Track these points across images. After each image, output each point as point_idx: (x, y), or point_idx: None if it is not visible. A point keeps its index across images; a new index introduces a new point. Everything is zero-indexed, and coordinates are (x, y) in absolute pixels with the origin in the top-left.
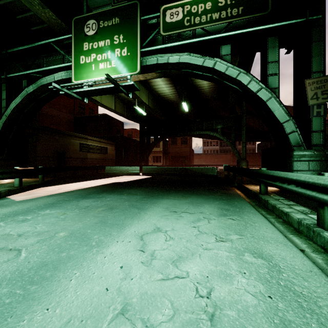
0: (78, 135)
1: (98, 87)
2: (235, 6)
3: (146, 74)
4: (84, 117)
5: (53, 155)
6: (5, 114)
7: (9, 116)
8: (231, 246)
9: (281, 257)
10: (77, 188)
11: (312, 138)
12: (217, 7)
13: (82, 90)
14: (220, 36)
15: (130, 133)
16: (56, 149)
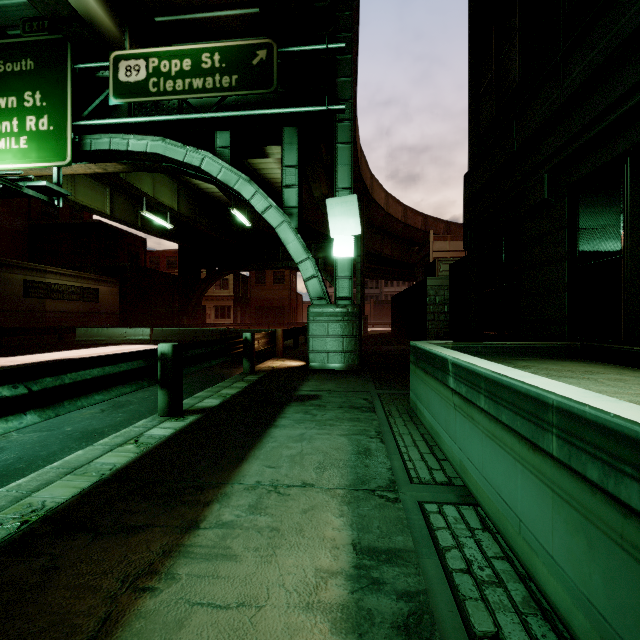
0: (20, 263)
1: None
2: (227, 73)
3: (102, 163)
4: (52, 225)
5: None
6: None
7: None
8: (2, 441)
9: (37, 448)
10: None
11: (338, 287)
12: (199, 69)
13: None
14: (209, 117)
15: (172, 259)
16: None
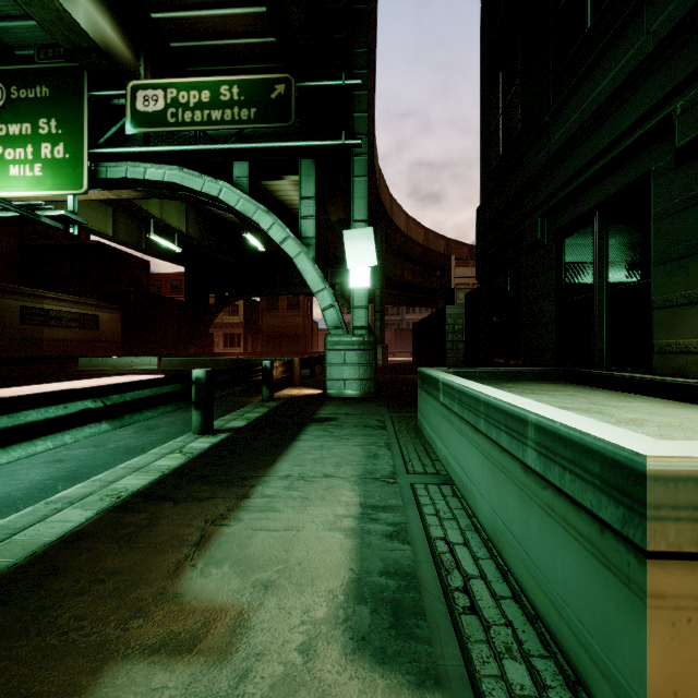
0: (17, 288)
1: None
2: (245, 106)
3: (116, 190)
4: (47, 246)
5: None
6: None
7: None
8: (57, 455)
9: (92, 459)
10: None
11: (355, 316)
12: (218, 101)
13: None
14: (227, 148)
15: (176, 283)
16: None
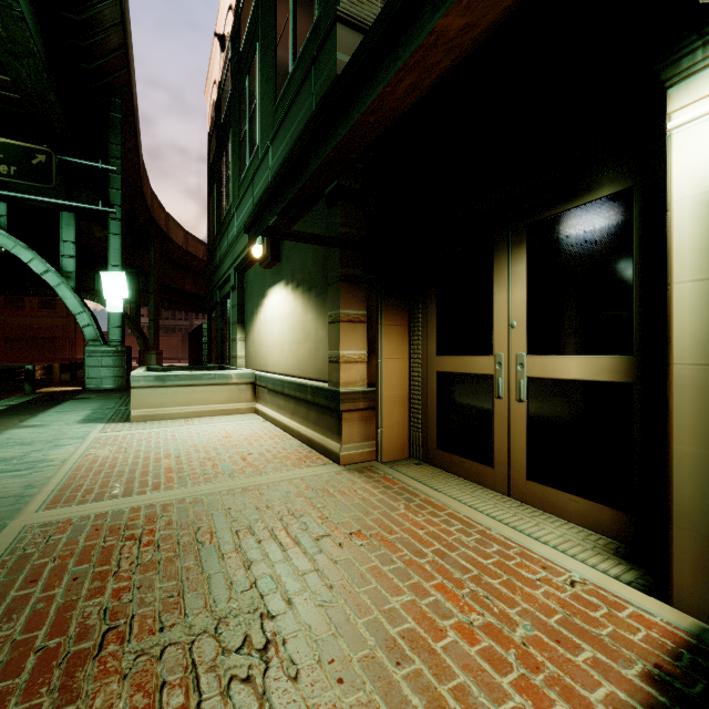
0: None
1: None
2: (5, 163)
3: None
4: None
5: None
6: None
7: None
8: None
9: None
10: None
11: (111, 333)
12: None
13: None
14: None
15: None
16: None
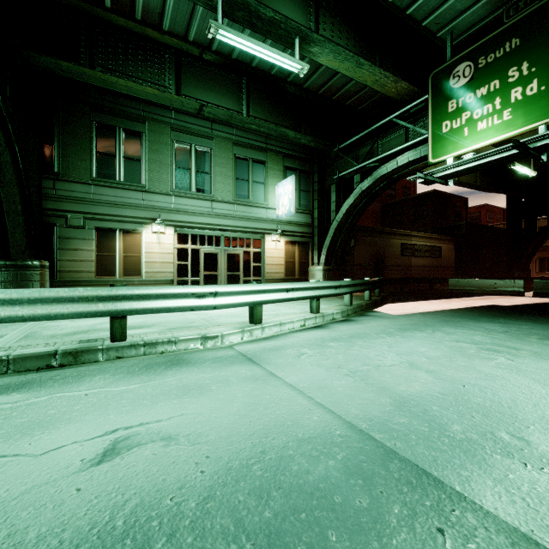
0: (399, 231)
1: (483, 161)
2: None
3: None
4: (396, 202)
5: (370, 263)
6: (336, 218)
7: (341, 220)
8: None
9: None
10: (439, 308)
11: None
12: None
13: (452, 171)
14: None
15: (475, 215)
16: (373, 255)
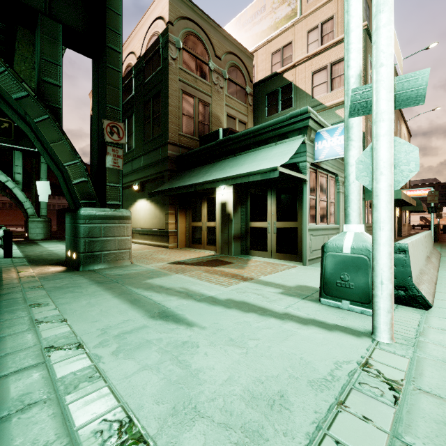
0: None
1: None
2: None
3: None
4: None
5: None
6: None
7: None
8: None
9: None
10: None
11: (41, 211)
12: None
13: None
14: None
15: None
16: None
